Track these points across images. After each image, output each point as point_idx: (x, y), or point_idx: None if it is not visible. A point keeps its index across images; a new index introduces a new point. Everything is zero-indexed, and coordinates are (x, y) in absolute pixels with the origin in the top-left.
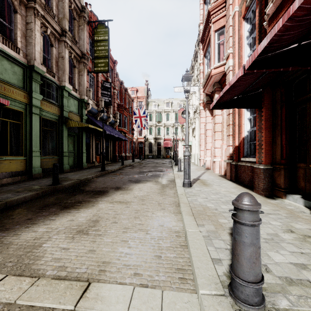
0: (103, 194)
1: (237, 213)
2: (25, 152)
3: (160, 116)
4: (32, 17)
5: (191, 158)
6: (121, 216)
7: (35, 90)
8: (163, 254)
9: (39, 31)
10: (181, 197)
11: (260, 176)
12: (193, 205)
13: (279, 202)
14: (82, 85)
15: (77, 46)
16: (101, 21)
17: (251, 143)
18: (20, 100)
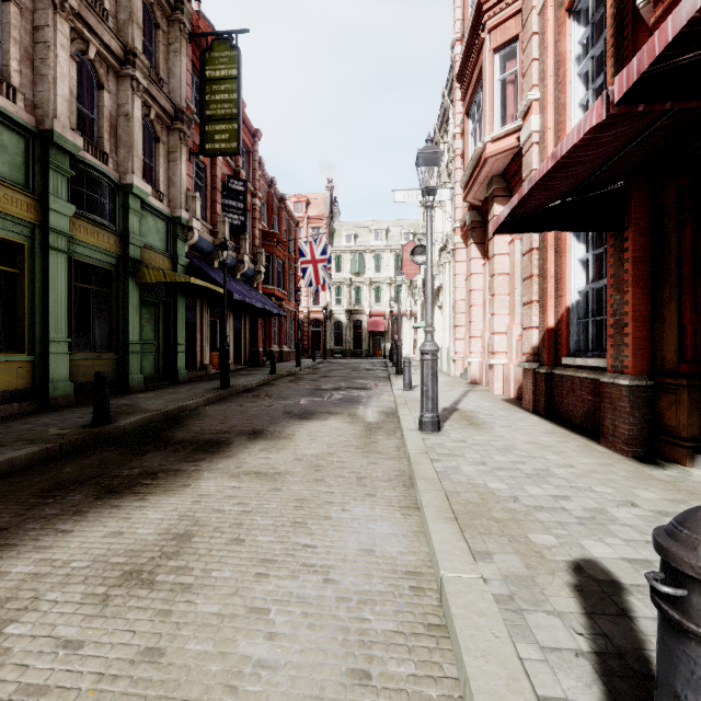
0: (218, 450)
1: (691, 599)
2: (31, 343)
3: (360, 261)
4: (49, 12)
5: None
6: (257, 519)
7: (57, 191)
8: (374, 667)
9: (65, 48)
10: (417, 461)
11: (619, 406)
12: (450, 485)
13: (677, 477)
14: (176, 185)
15: (162, 91)
16: (222, 32)
17: (589, 320)
18: (16, 215)
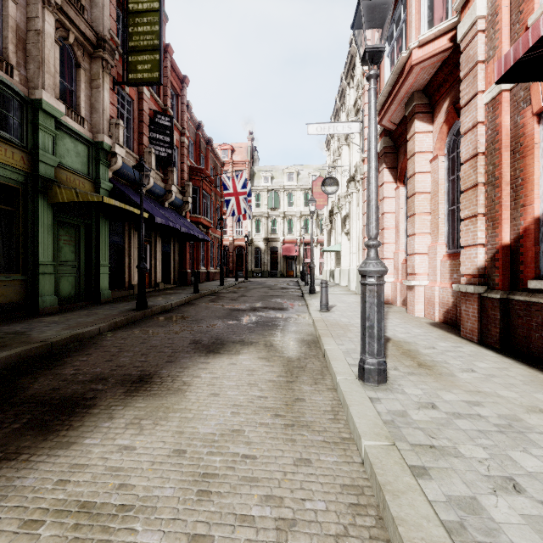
0: (62, 423)
1: None
2: None
3: (275, 198)
4: None
5: (340, 278)
6: None
7: None
8: None
9: None
10: (390, 480)
11: None
12: None
13: None
14: (98, 111)
15: (81, 15)
16: None
17: None
18: None
